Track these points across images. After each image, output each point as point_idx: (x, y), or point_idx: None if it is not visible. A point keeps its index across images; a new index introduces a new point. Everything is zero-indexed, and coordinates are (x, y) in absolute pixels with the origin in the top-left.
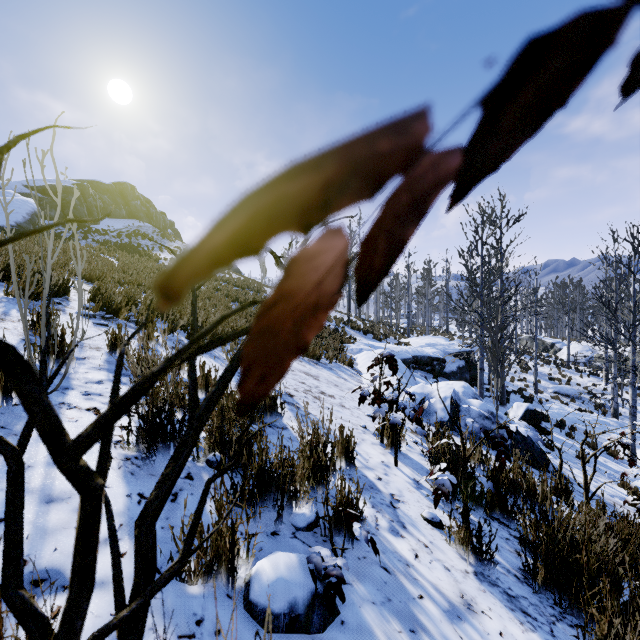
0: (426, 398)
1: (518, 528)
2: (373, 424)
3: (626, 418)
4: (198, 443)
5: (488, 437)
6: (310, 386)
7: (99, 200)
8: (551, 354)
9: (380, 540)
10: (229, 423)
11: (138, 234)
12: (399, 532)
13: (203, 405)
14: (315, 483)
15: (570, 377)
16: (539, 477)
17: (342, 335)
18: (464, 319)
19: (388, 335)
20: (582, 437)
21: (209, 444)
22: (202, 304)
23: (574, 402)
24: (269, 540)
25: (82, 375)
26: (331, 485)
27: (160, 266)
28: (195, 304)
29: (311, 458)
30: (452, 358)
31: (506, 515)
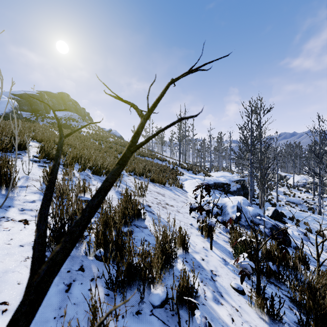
0: (223, 206)
1: (289, 291)
2: (196, 222)
3: (325, 215)
4: (89, 244)
5: (274, 238)
6: (160, 200)
7: (50, 101)
8: (284, 181)
9: (208, 309)
10: (109, 231)
11: (70, 119)
12: (219, 300)
13: (43, 270)
14: (165, 268)
15: (295, 193)
16: (292, 254)
17: (176, 171)
18: (242, 163)
19: (200, 171)
20: (303, 225)
21: (96, 244)
22: (101, 155)
23: (297, 206)
24: (134, 319)
25: (22, 197)
26: (174, 267)
27: (81, 135)
28: (59, 149)
29: (162, 250)
30: (234, 183)
31: (278, 280)
